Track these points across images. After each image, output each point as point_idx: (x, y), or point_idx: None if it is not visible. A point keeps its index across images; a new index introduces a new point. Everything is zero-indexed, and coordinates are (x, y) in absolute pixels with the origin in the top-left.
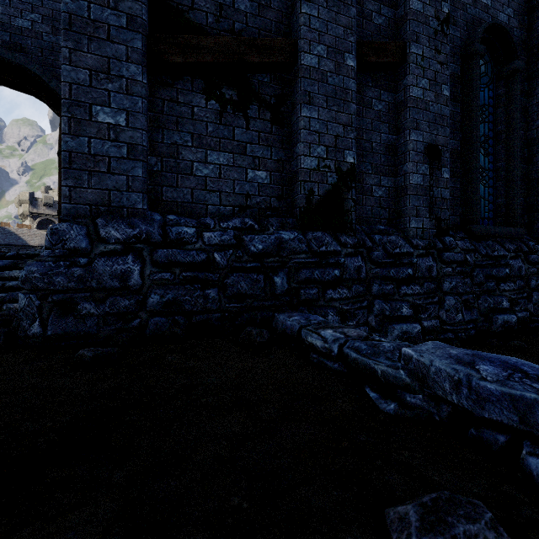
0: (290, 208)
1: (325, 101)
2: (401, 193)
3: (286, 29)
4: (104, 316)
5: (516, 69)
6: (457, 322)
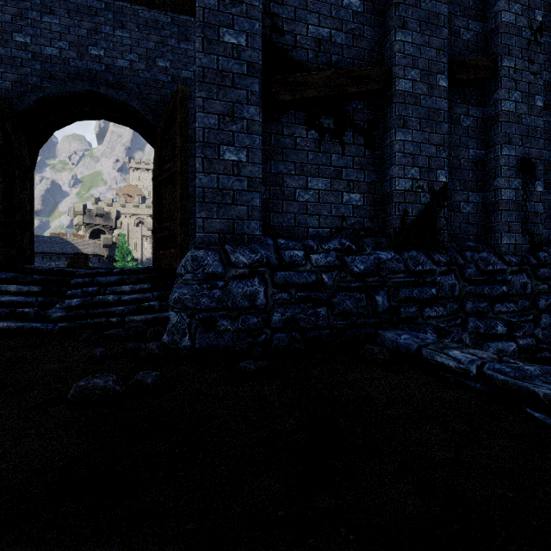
0: (381, 228)
1: (418, 123)
2: (490, 208)
3: (378, 56)
4: (237, 332)
5: None
6: None
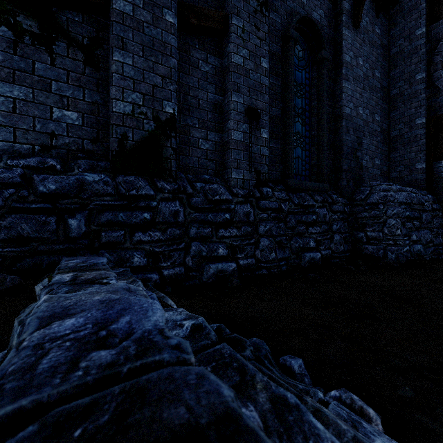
0: (107, 152)
1: (141, 50)
2: (226, 147)
3: None
4: None
5: (324, 57)
6: (271, 260)
